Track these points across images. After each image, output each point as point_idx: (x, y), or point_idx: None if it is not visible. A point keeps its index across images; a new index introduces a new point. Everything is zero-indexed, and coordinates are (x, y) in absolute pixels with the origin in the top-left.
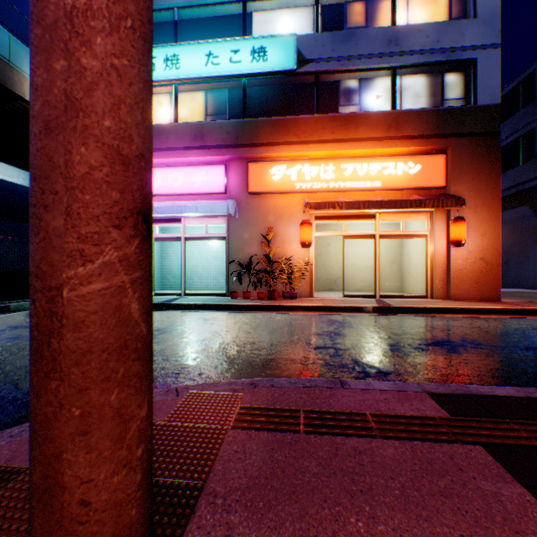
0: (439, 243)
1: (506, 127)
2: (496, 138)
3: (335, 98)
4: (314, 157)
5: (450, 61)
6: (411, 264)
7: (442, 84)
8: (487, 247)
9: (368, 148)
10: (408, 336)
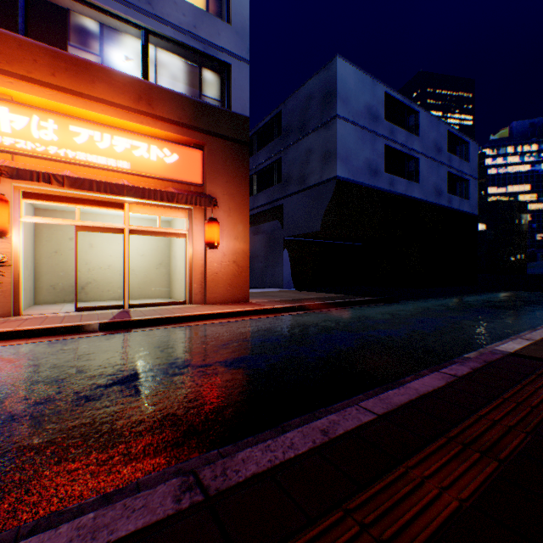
0: (198, 244)
1: (266, 151)
2: (247, 149)
3: (65, 31)
4: (23, 101)
5: (208, 55)
6: (178, 267)
7: (203, 78)
8: (240, 250)
9: (112, 115)
10: (99, 372)
